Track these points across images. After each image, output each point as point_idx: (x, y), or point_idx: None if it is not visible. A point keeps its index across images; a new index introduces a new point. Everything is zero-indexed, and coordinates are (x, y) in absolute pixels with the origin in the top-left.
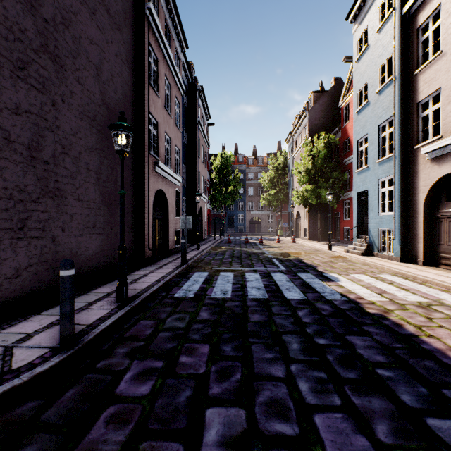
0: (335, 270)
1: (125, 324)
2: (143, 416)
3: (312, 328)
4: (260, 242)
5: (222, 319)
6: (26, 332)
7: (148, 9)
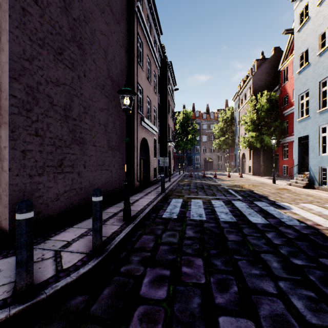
0: (285, 199)
1: (133, 237)
2: (167, 318)
3: (284, 249)
4: (214, 177)
5: (205, 237)
6: (67, 240)
7: (137, 7)
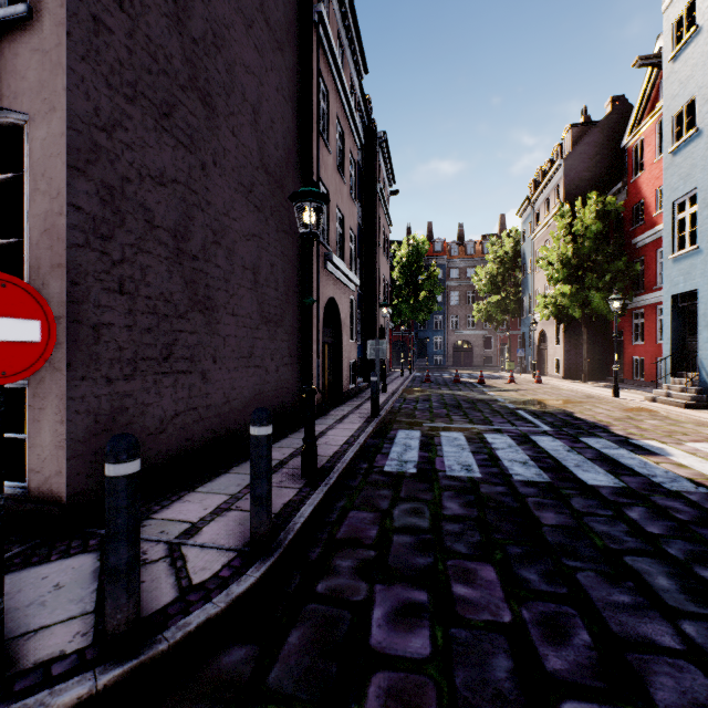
0: (649, 433)
1: (329, 515)
2: (444, 703)
3: (676, 546)
4: (480, 382)
5: (489, 517)
6: (189, 521)
7: (318, 14)
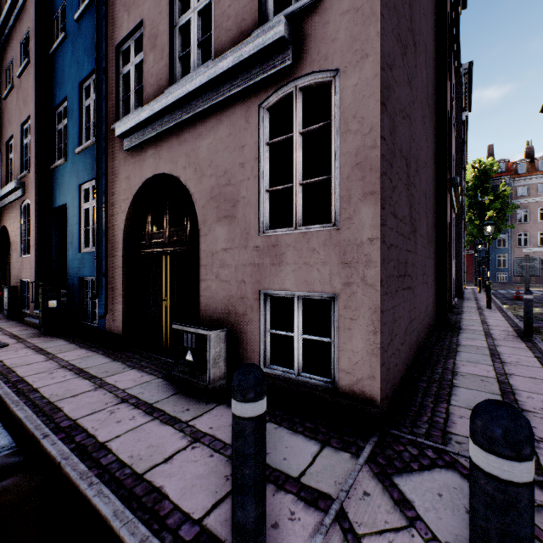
0: None
1: None
2: None
3: None
4: None
5: None
6: None
7: None
